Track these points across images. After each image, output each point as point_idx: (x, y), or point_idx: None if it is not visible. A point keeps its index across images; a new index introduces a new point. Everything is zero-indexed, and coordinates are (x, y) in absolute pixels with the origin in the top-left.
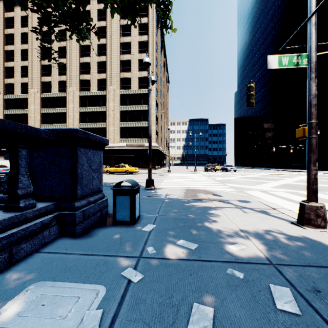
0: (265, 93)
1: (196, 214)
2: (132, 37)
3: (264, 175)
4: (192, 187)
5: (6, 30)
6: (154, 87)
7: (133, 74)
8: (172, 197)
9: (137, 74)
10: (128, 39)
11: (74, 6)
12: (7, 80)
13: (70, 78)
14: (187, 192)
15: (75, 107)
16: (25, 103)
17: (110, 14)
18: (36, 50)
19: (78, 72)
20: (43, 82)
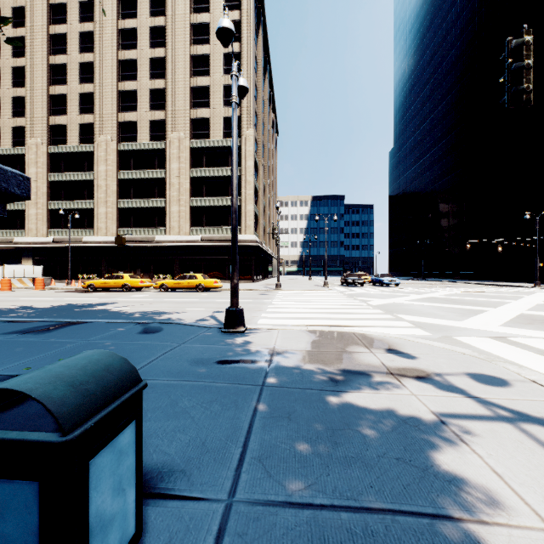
0: (443, 150)
1: (393, 489)
2: (213, 46)
3: (456, 294)
4: (329, 324)
5: None
6: (251, 136)
7: (214, 111)
8: (288, 363)
9: (220, 111)
10: (206, 49)
11: None
12: None
13: (101, 119)
14: (323, 342)
15: (110, 170)
16: (20, 163)
17: (172, 3)
18: (39, 69)
19: (115, 108)
20: (53, 125)
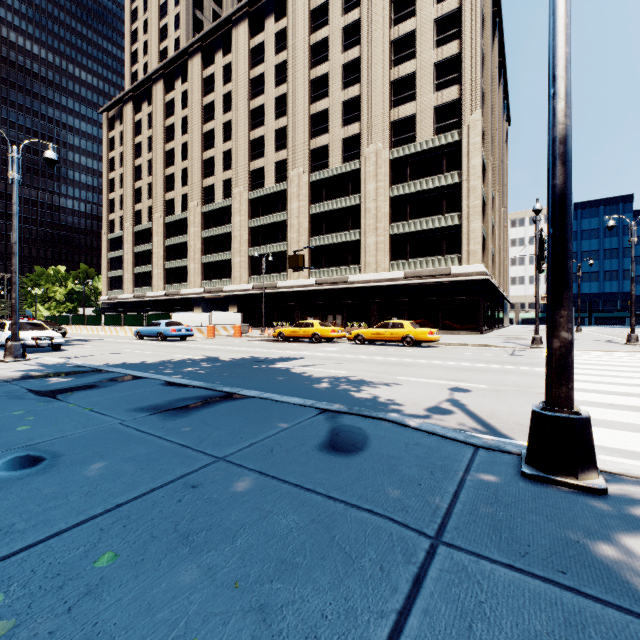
0: None
1: None
2: (420, 16)
3: None
4: None
5: (205, 99)
6: (477, 120)
7: (421, 103)
8: None
9: (430, 100)
10: (410, 24)
11: (299, 8)
12: (206, 182)
13: (293, 152)
14: None
15: (302, 206)
16: (228, 214)
17: None
18: (242, 118)
19: (307, 135)
20: (253, 171)
